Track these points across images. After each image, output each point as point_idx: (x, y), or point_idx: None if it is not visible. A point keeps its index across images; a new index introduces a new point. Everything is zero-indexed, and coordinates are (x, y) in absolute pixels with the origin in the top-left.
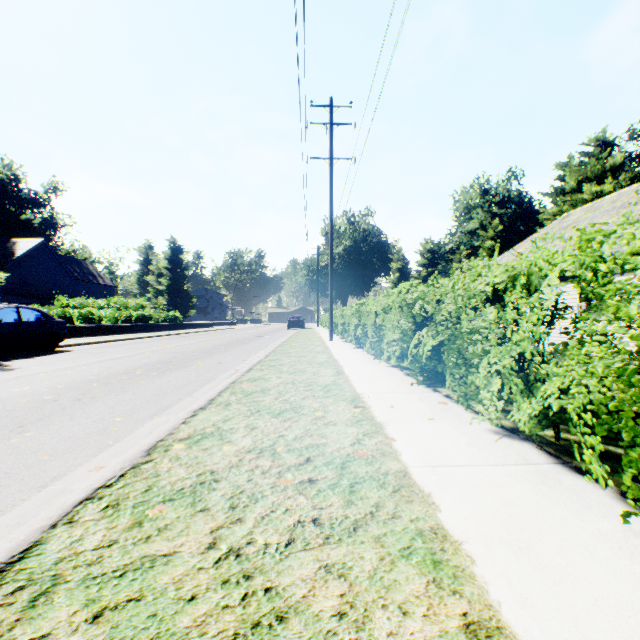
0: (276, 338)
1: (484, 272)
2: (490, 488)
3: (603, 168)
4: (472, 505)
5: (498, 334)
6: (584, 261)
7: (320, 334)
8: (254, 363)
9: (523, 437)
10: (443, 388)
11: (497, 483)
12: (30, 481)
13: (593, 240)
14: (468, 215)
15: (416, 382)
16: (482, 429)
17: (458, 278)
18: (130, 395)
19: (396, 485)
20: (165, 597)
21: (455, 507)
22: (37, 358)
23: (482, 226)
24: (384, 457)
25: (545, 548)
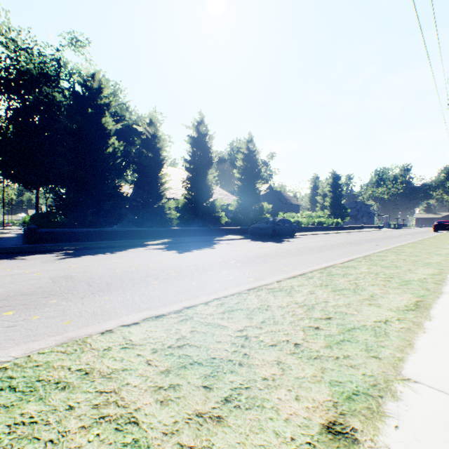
0: (417, 237)
1: None
2: None
3: None
4: None
5: None
6: None
7: None
8: (397, 245)
9: None
10: None
11: None
12: (337, 258)
13: None
14: None
15: None
16: None
17: None
18: (344, 250)
19: (443, 266)
20: (380, 264)
21: None
22: (292, 239)
23: None
24: (445, 264)
25: None
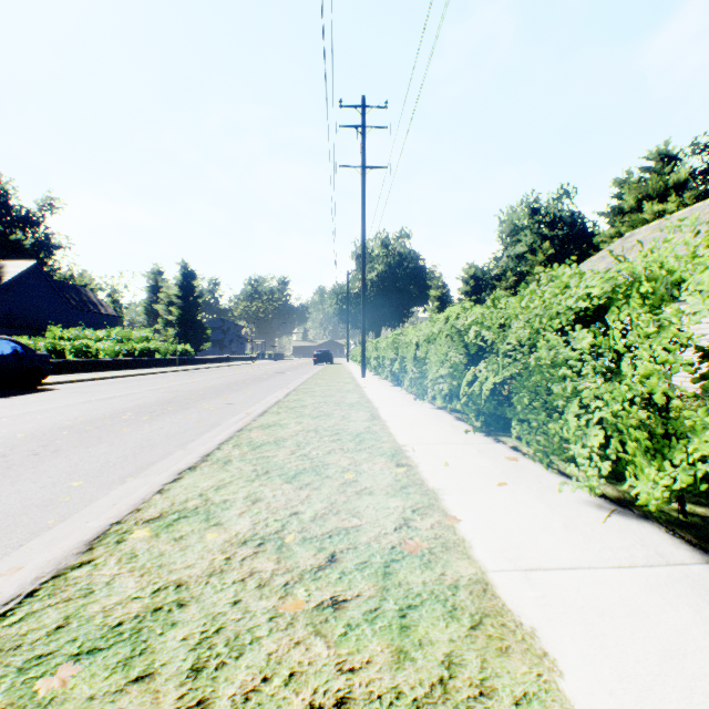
0: (300, 374)
1: (573, 283)
2: (629, 617)
3: (666, 185)
4: (613, 659)
5: (598, 367)
6: None
7: (350, 370)
8: (270, 404)
9: (640, 513)
10: (507, 437)
11: (636, 605)
12: None
13: None
14: (515, 237)
15: (472, 429)
16: (577, 500)
17: (530, 295)
18: (105, 447)
19: (475, 612)
20: None
21: (585, 664)
22: (10, 398)
23: (531, 249)
24: (447, 552)
25: None
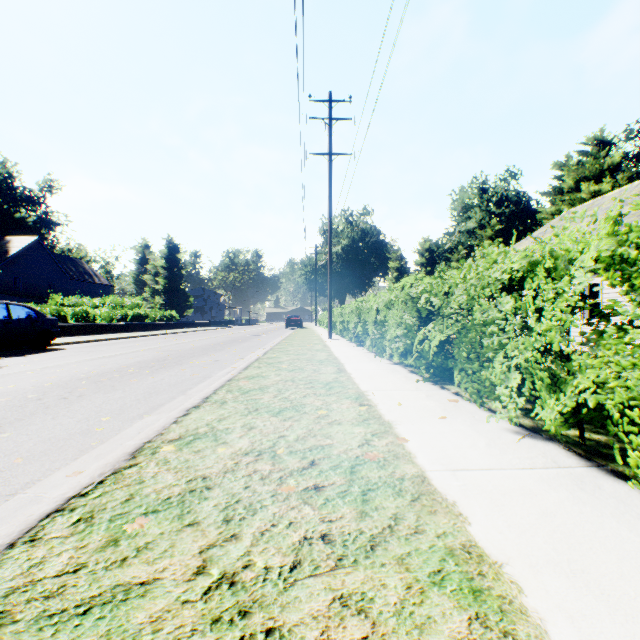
0: (274, 337)
1: (499, 259)
2: (522, 496)
3: (601, 167)
4: (506, 516)
5: (517, 325)
6: (628, 237)
7: (318, 333)
8: (252, 361)
9: (546, 437)
10: (451, 385)
11: (529, 490)
12: None
13: (620, 223)
14: (466, 214)
15: (422, 379)
16: (500, 428)
17: (469, 268)
18: (120, 393)
19: (415, 492)
20: None
21: (486, 519)
22: (27, 356)
23: (480, 225)
24: (397, 460)
25: (603, 571)
